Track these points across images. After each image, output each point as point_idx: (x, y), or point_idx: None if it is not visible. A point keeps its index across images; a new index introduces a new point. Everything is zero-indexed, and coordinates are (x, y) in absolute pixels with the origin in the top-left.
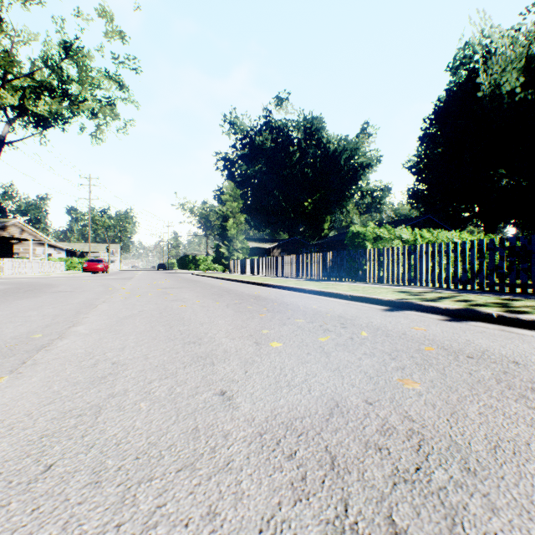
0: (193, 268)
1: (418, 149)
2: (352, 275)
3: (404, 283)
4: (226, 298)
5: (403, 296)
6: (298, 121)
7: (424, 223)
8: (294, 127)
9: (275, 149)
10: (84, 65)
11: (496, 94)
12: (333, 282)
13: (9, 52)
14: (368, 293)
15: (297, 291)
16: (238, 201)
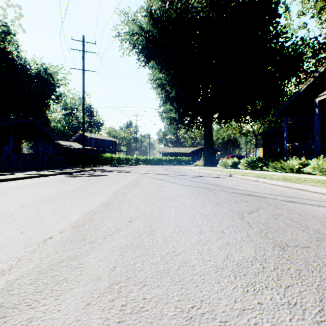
0: None
1: None
2: None
3: None
4: None
5: None
6: None
7: None
8: None
9: None
10: None
11: None
12: None
13: None
14: None
15: None
16: None
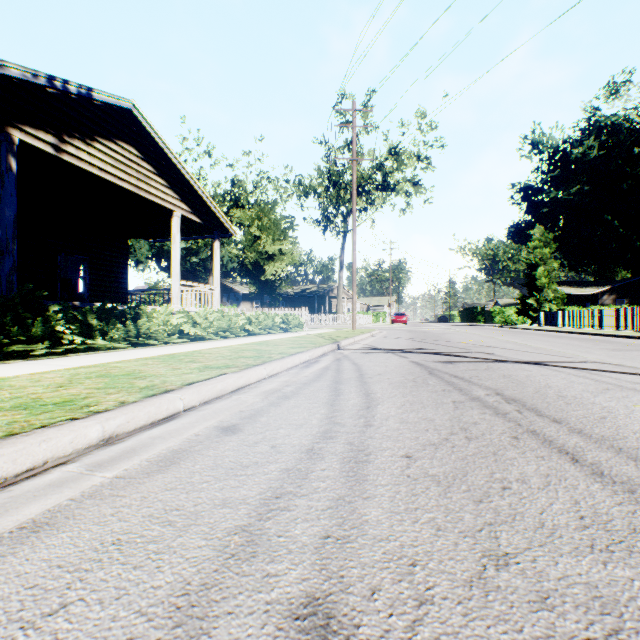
0: (481, 321)
1: None
2: None
3: None
4: (564, 338)
5: None
6: None
7: None
8: None
9: (604, 156)
10: (401, 159)
11: None
12: None
13: (358, 171)
14: None
15: (625, 338)
16: (549, 246)
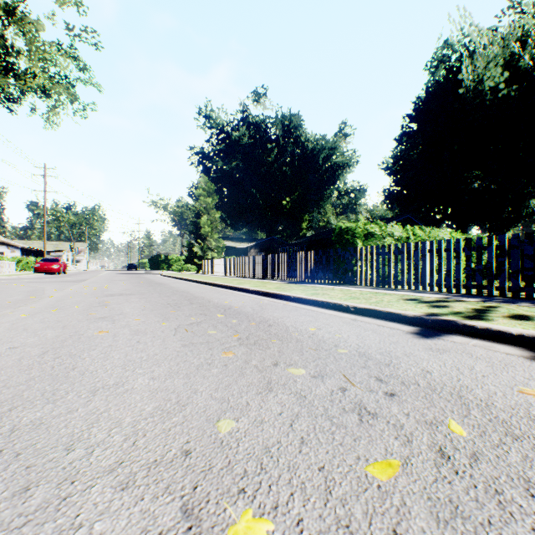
0: (166, 268)
1: (394, 150)
2: (340, 277)
3: (402, 287)
4: (182, 313)
5: (427, 308)
6: (276, 118)
7: (403, 223)
8: (272, 124)
9: (252, 145)
10: (32, 35)
11: (479, 90)
12: (320, 285)
13: None
14: (376, 304)
15: (279, 298)
16: (213, 197)
